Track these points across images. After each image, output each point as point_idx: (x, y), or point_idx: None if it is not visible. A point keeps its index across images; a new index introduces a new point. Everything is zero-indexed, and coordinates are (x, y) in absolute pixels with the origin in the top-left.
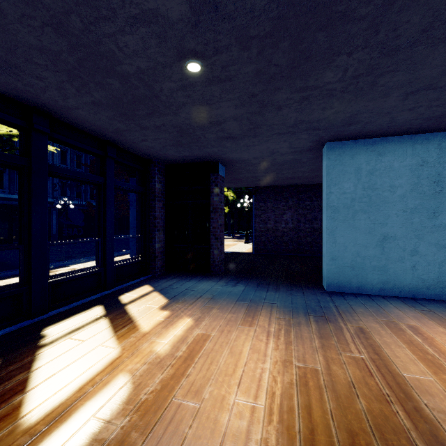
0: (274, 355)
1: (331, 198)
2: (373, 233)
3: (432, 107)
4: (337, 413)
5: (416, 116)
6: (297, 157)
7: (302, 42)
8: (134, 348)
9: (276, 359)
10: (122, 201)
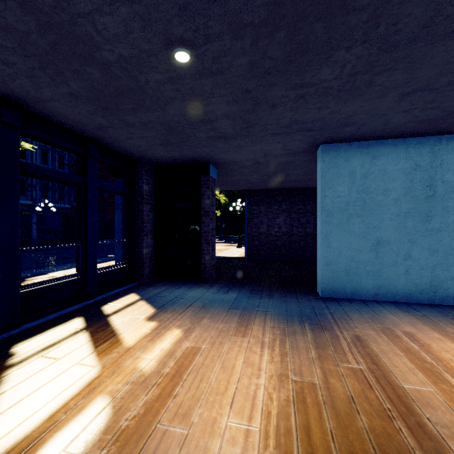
0: (269, 369)
1: (325, 202)
2: (368, 238)
3: (427, 110)
4: (338, 433)
5: (410, 118)
6: (291, 160)
7: (299, 33)
8: (115, 366)
9: (271, 374)
10: (109, 203)
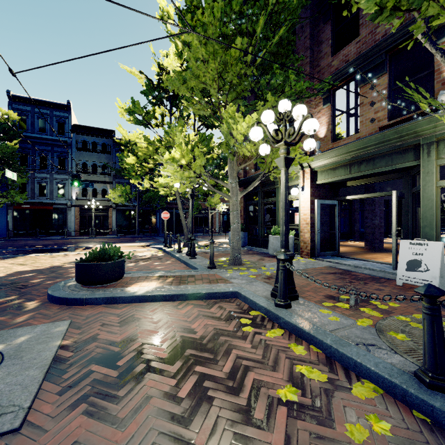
0: None
1: None
2: None
3: None
4: None
5: None
6: None
7: None
8: None
9: None
10: None
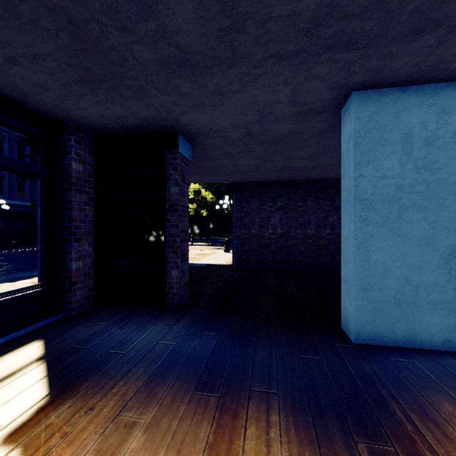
0: None
1: (361, 186)
2: (433, 245)
3: None
4: None
5: None
6: (299, 128)
7: None
8: None
9: None
10: None
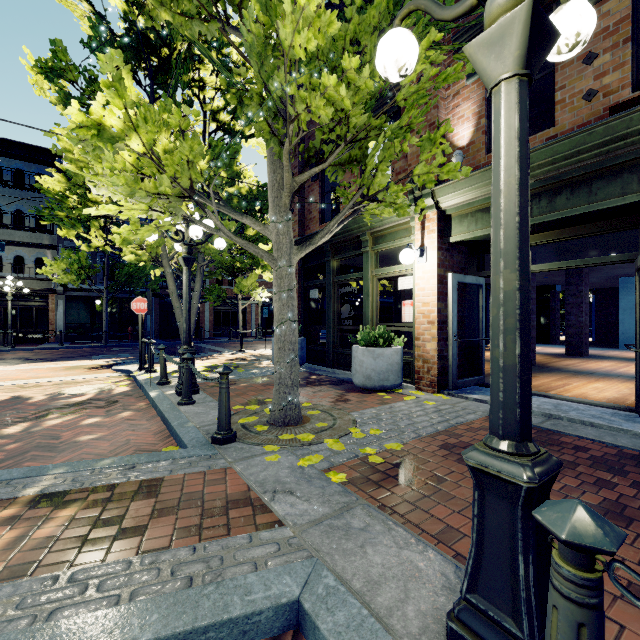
0: None
1: (621, 305)
2: None
3: None
4: None
5: None
6: (609, 280)
7: None
8: None
9: None
10: None
